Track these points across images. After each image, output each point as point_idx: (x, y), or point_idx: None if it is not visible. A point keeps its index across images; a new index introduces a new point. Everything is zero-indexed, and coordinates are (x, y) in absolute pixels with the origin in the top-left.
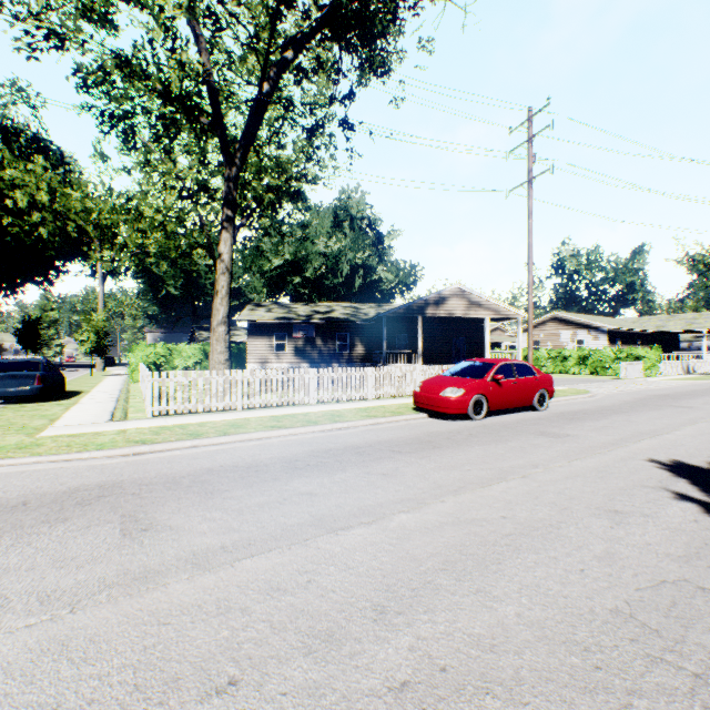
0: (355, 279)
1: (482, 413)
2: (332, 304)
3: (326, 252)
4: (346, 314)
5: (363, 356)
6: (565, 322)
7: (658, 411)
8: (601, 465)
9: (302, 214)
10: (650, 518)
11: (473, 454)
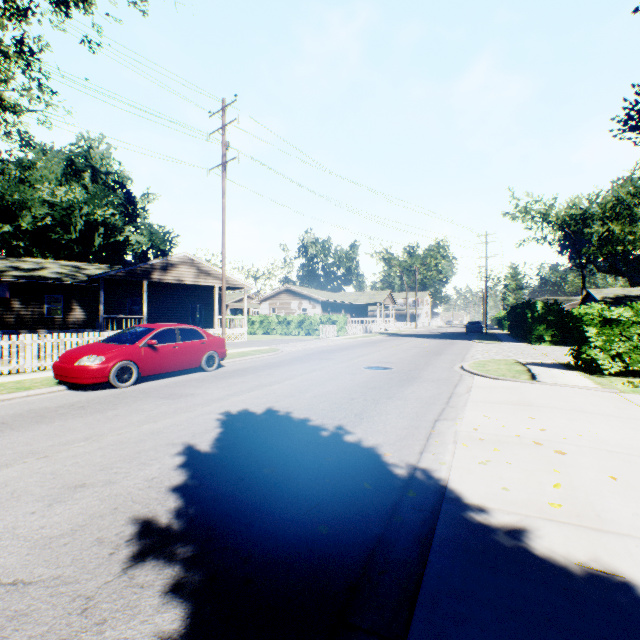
0: (95, 236)
1: (131, 379)
2: (46, 261)
3: (54, 201)
4: (61, 273)
5: (84, 321)
6: (294, 293)
7: (305, 363)
8: (168, 425)
9: (22, 151)
10: (108, 486)
11: (33, 434)
